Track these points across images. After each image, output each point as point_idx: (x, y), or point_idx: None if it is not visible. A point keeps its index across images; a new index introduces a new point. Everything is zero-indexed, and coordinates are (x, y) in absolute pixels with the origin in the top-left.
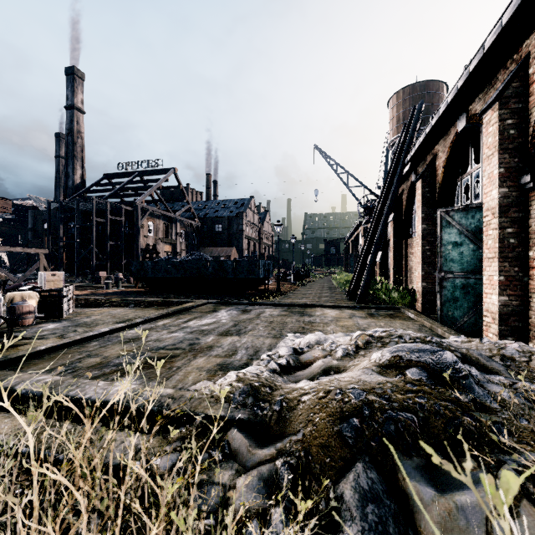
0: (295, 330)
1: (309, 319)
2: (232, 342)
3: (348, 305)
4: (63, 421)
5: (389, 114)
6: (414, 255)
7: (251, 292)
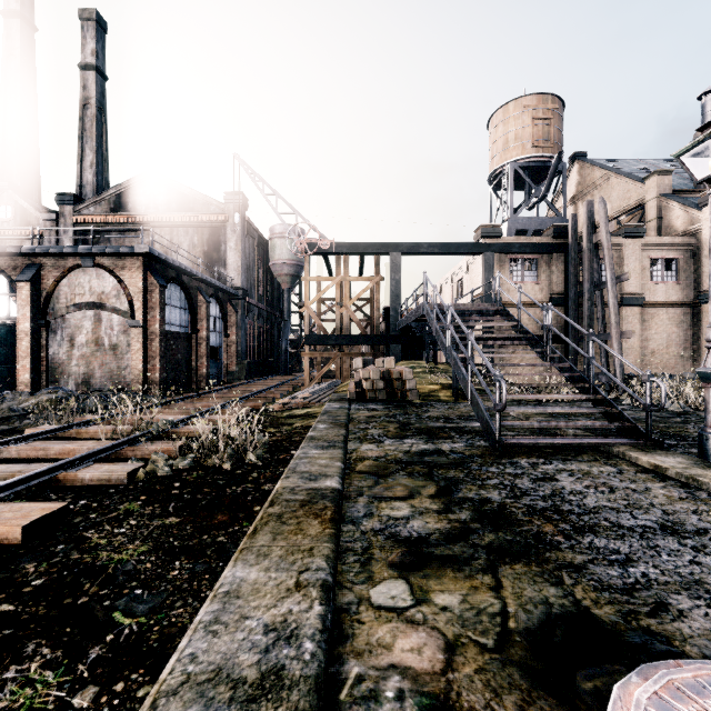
0: None
1: None
2: None
3: None
4: None
5: None
6: None
7: None
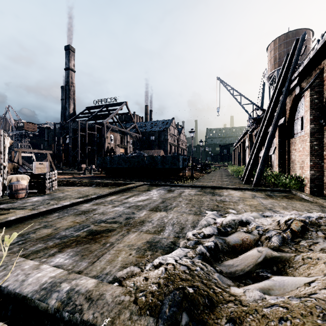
0: (211, 208)
1: (220, 198)
2: (161, 217)
3: (247, 188)
4: None
5: (268, 56)
6: (297, 150)
7: (173, 177)
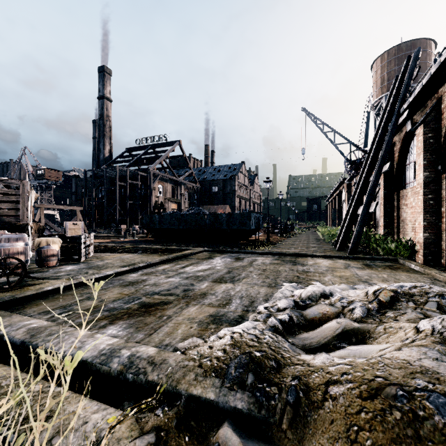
0: (290, 279)
1: (303, 268)
2: (226, 289)
3: (340, 255)
4: (35, 378)
5: (373, 76)
6: (408, 206)
7: (243, 242)
